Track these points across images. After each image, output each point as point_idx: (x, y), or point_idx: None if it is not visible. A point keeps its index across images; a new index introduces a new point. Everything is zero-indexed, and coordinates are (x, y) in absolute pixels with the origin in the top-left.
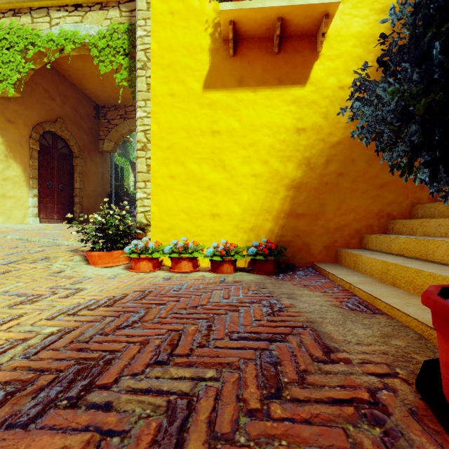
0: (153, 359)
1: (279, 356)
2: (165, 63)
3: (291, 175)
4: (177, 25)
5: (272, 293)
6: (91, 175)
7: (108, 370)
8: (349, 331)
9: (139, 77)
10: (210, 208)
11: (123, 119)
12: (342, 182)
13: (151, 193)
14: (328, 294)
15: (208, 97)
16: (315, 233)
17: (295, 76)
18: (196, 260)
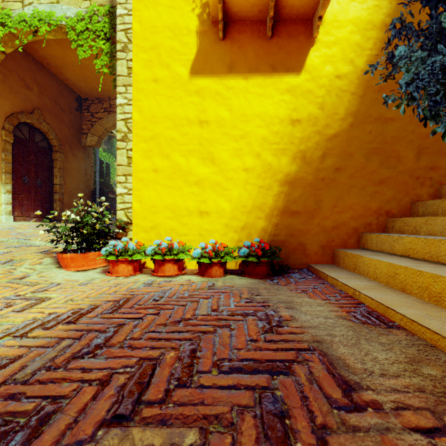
0: (111, 411)
1: (285, 399)
2: (148, 45)
3: (285, 169)
4: (161, 4)
5: (268, 302)
6: (73, 170)
7: (40, 435)
8: (366, 355)
9: (119, 60)
10: (198, 204)
11: (108, 113)
12: (339, 177)
13: (133, 189)
14: (331, 302)
15: (195, 84)
16: (311, 232)
17: (289, 62)
18: (181, 262)
